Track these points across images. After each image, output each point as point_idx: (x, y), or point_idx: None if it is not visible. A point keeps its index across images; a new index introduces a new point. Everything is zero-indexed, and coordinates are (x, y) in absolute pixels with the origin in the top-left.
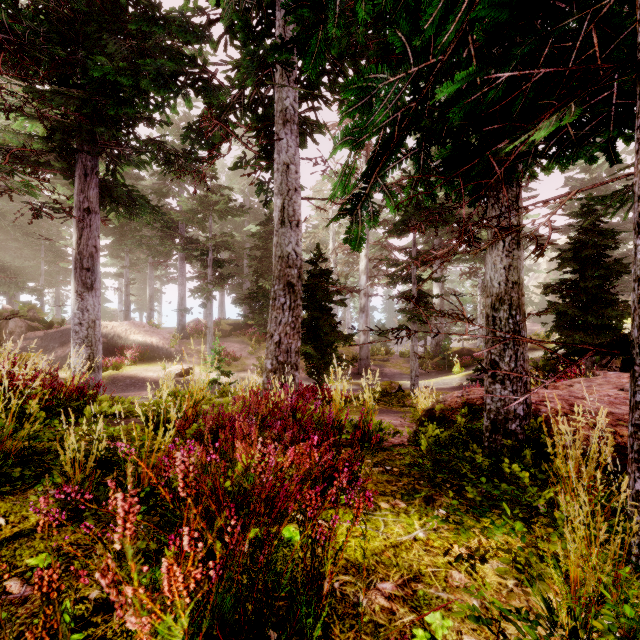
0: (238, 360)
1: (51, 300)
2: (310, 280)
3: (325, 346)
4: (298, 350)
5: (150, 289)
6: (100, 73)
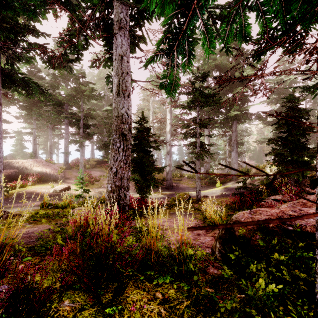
0: (98, 181)
1: None
2: (138, 134)
3: (147, 174)
4: (129, 178)
5: (50, 141)
6: None
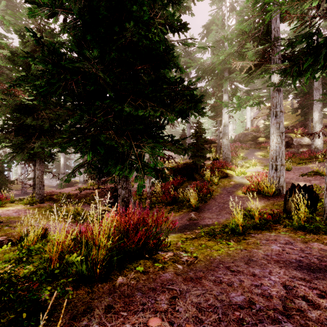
0: None
1: None
2: None
3: (2, 185)
4: None
5: None
6: None
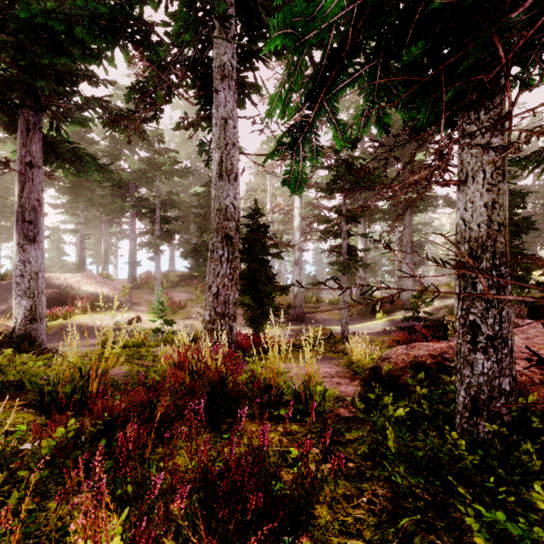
0: (184, 308)
1: (12, 254)
2: (248, 234)
3: (263, 297)
4: (236, 301)
5: (105, 244)
6: (27, 14)
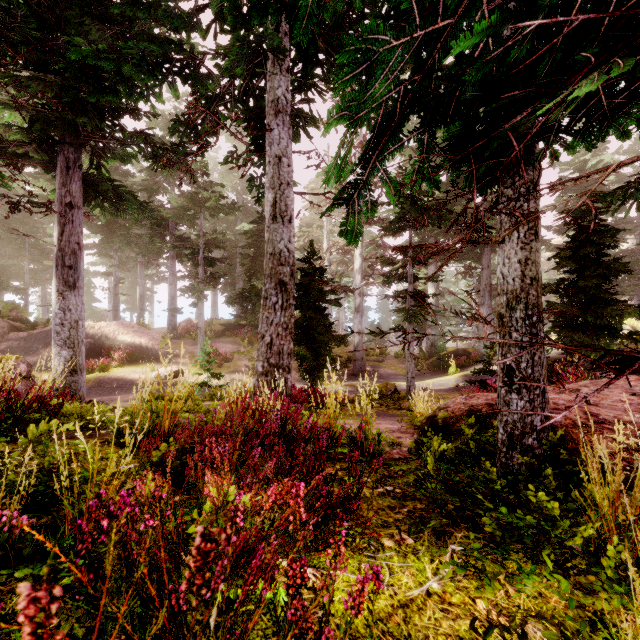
0: (230, 361)
1: (38, 300)
2: (303, 279)
3: (319, 347)
4: (290, 352)
5: (140, 288)
6: (78, 56)
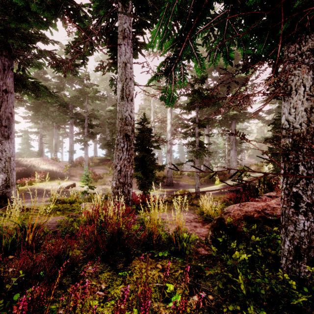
0: (102, 178)
1: None
2: (140, 134)
3: (148, 172)
4: (132, 175)
5: (55, 140)
6: None
